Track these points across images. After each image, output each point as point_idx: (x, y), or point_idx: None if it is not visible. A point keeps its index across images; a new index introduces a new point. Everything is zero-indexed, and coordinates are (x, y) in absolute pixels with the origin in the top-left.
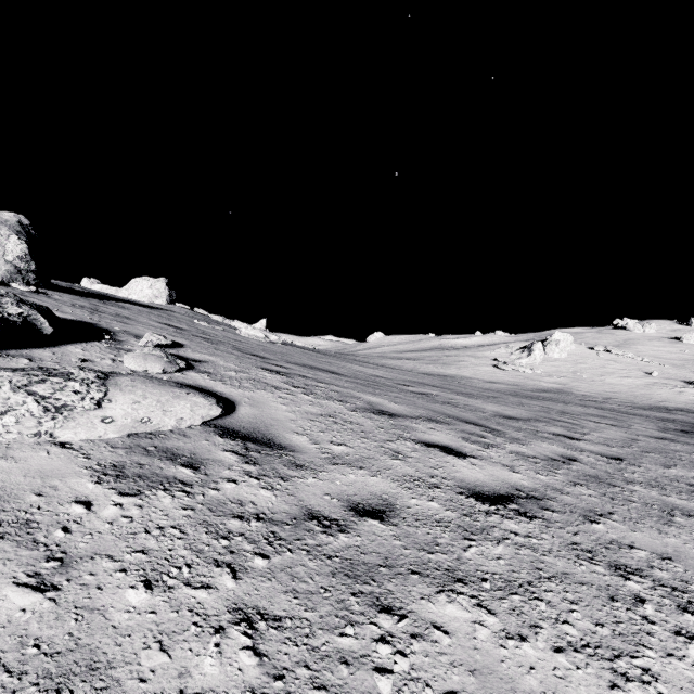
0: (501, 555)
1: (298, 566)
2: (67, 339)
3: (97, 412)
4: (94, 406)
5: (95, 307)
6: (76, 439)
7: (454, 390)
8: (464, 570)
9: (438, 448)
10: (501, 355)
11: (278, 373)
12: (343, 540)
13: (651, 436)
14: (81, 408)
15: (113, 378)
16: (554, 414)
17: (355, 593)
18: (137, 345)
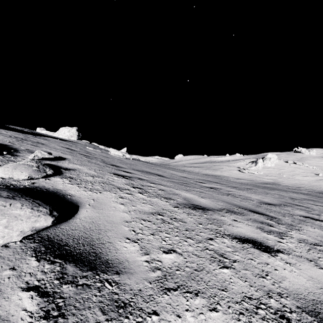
0: None
1: None
2: None
3: None
4: None
5: (26, 138)
6: None
7: (227, 185)
8: None
9: (250, 243)
10: (241, 165)
11: (123, 177)
12: None
13: None
14: None
15: None
16: (289, 200)
17: None
18: (28, 158)
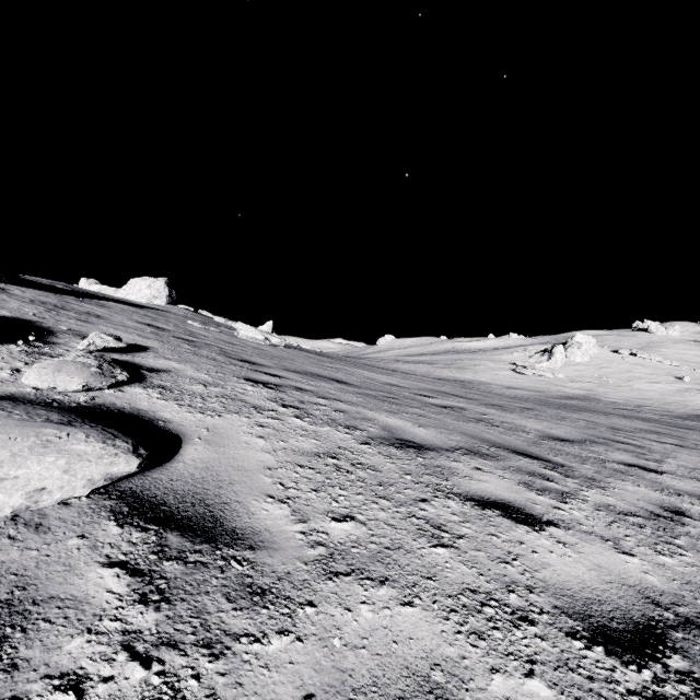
0: None
1: None
2: None
3: None
4: None
5: (64, 304)
6: None
7: (482, 401)
8: None
9: (498, 509)
10: (519, 358)
11: (265, 386)
12: None
13: None
14: None
15: None
16: (606, 432)
17: None
18: (76, 349)
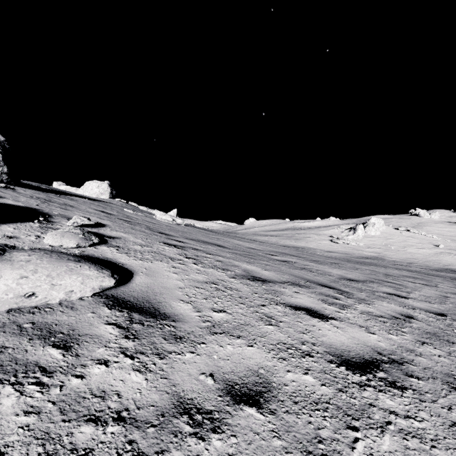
0: (391, 453)
1: None
2: (5, 220)
3: None
4: None
5: (50, 198)
6: None
7: (307, 258)
8: None
9: (304, 311)
10: (335, 233)
11: (175, 247)
12: (215, 446)
13: (455, 293)
14: None
15: (10, 254)
16: (381, 276)
17: None
18: (66, 225)
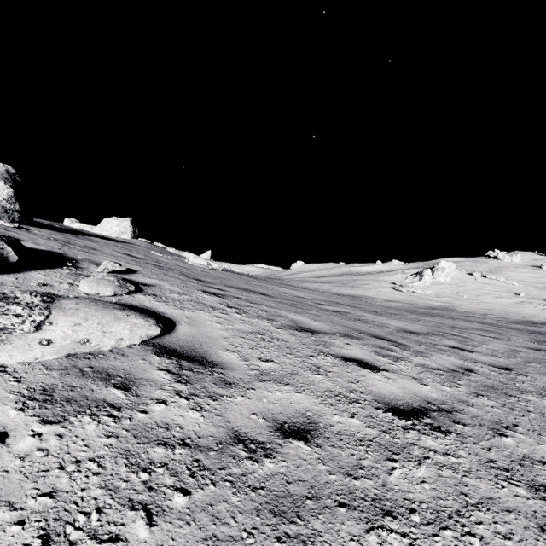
0: (425, 478)
1: (221, 503)
2: (33, 266)
3: (36, 335)
4: (34, 328)
5: (68, 240)
6: (11, 362)
7: (363, 309)
8: (391, 500)
9: (354, 362)
10: (398, 279)
11: (215, 295)
12: (268, 467)
13: (528, 347)
14: (20, 331)
15: (58, 302)
16: (446, 329)
17: (280, 537)
18: (95, 271)
